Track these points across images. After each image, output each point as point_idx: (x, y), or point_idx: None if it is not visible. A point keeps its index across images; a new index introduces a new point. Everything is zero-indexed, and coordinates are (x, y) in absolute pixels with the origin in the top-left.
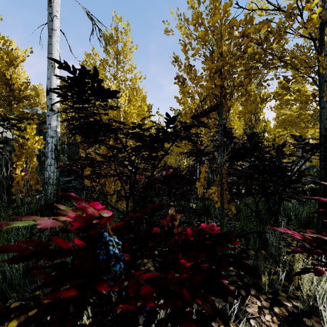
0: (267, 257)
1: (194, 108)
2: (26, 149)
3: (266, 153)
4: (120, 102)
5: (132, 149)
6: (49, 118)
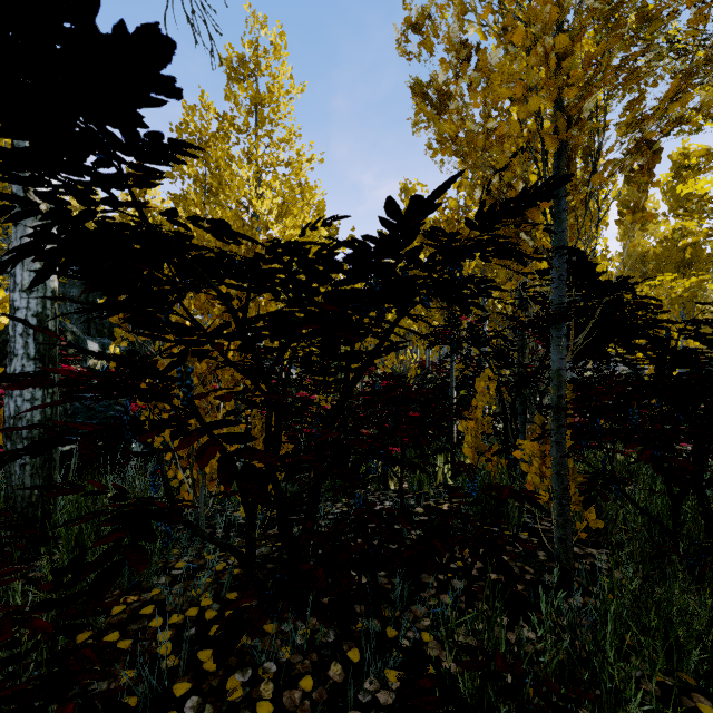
0: None
1: (445, 221)
2: None
3: None
4: (259, 210)
5: (255, 332)
6: (18, 233)
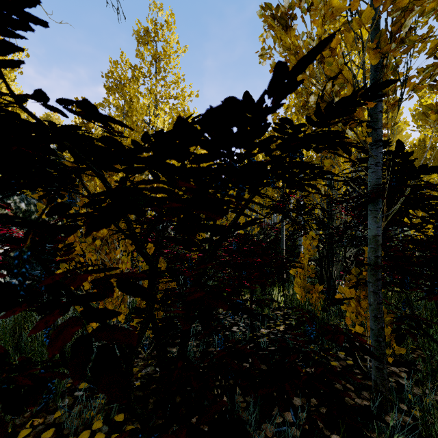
0: None
1: None
2: None
3: None
4: (155, 124)
5: None
6: None
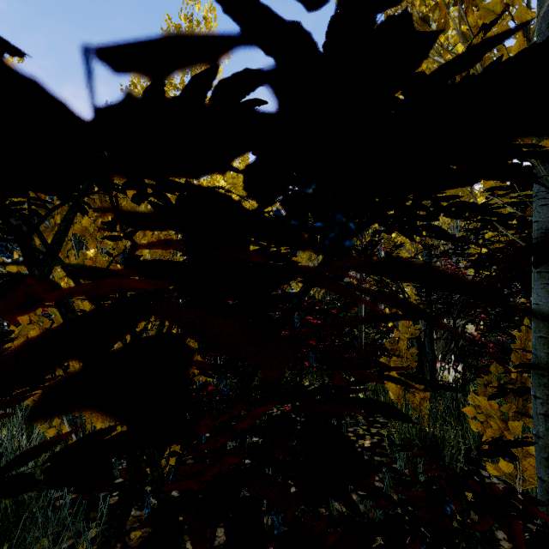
0: None
1: None
2: None
3: None
4: None
5: None
6: None
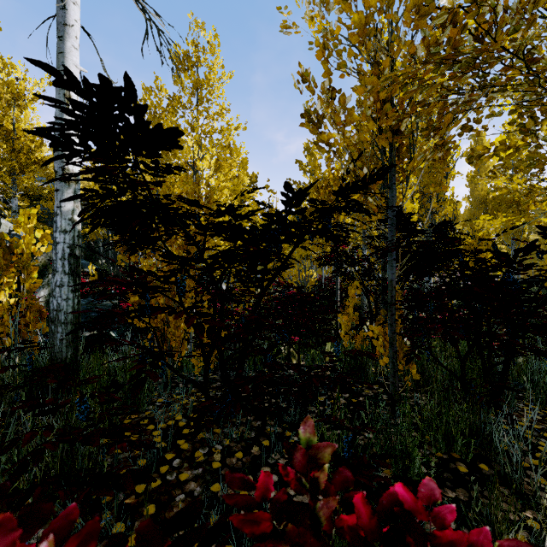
0: (495, 482)
1: (332, 178)
2: (18, 255)
3: (484, 262)
4: (201, 168)
5: (214, 259)
6: (58, 196)
